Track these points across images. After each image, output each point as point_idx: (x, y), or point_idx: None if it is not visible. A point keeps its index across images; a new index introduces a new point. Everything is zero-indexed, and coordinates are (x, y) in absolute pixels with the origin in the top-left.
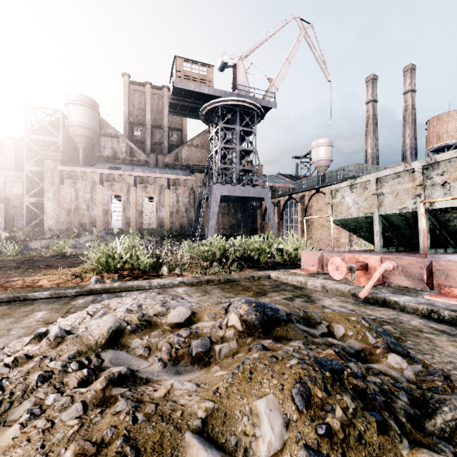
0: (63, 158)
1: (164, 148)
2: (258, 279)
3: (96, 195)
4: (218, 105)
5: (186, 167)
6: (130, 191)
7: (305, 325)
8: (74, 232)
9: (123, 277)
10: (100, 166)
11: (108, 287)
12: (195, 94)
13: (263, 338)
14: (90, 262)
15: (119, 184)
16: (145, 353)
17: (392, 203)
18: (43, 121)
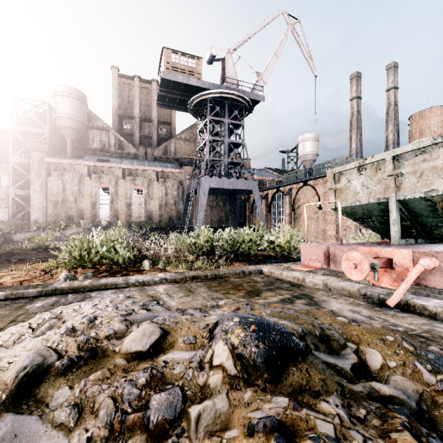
0: (50, 149)
1: (153, 141)
2: (249, 274)
3: (83, 187)
4: (207, 97)
5: (175, 160)
6: (118, 183)
7: (326, 352)
8: (61, 224)
9: (99, 273)
10: (88, 158)
11: (77, 285)
12: (183, 86)
13: (272, 390)
14: (61, 256)
15: (107, 176)
16: (69, 420)
17: (414, 185)
18: (29, 112)
